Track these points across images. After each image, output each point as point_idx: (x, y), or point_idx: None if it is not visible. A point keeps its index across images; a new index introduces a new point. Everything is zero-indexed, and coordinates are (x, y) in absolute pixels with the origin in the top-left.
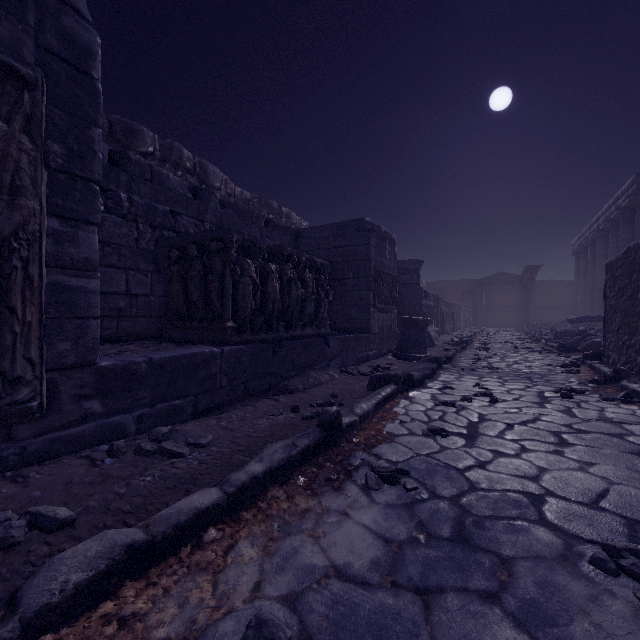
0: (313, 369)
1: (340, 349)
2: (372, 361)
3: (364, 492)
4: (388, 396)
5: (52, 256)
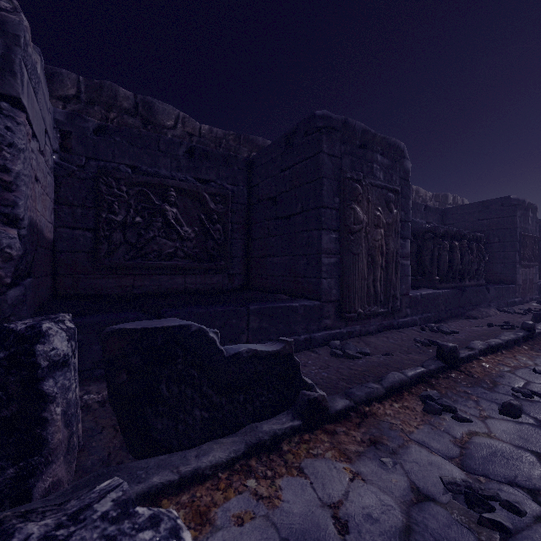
0: (480, 307)
1: (495, 295)
2: (518, 306)
3: None
4: None
5: (401, 253)
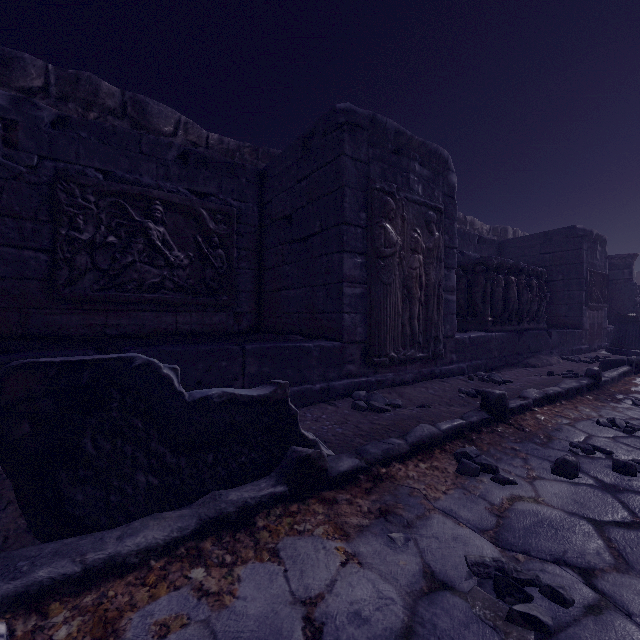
0: (541, 354)
1: (558, 341)
2: (585, 354)
3: (634, 406)
4: (625, 372)
5: (444, 286)
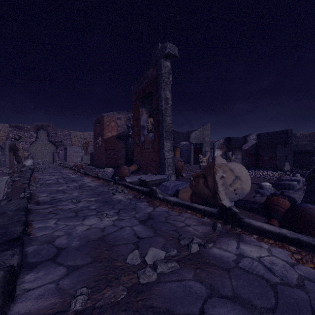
0: None
1: None
2: None
3: None
4: None
5: None
